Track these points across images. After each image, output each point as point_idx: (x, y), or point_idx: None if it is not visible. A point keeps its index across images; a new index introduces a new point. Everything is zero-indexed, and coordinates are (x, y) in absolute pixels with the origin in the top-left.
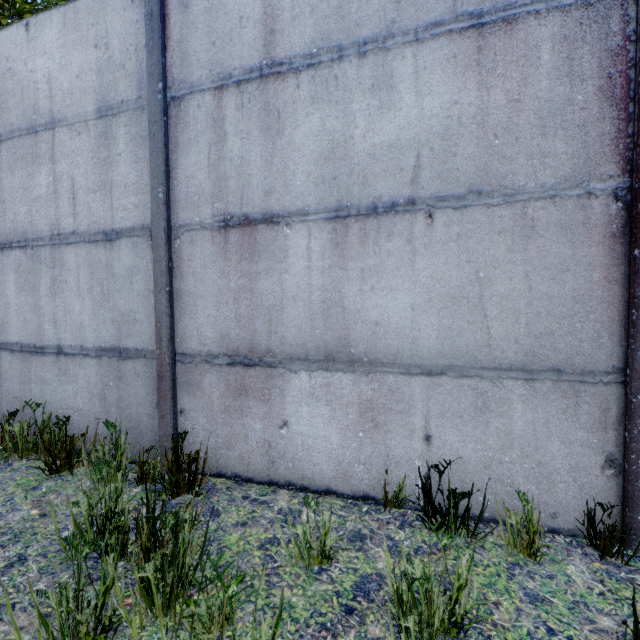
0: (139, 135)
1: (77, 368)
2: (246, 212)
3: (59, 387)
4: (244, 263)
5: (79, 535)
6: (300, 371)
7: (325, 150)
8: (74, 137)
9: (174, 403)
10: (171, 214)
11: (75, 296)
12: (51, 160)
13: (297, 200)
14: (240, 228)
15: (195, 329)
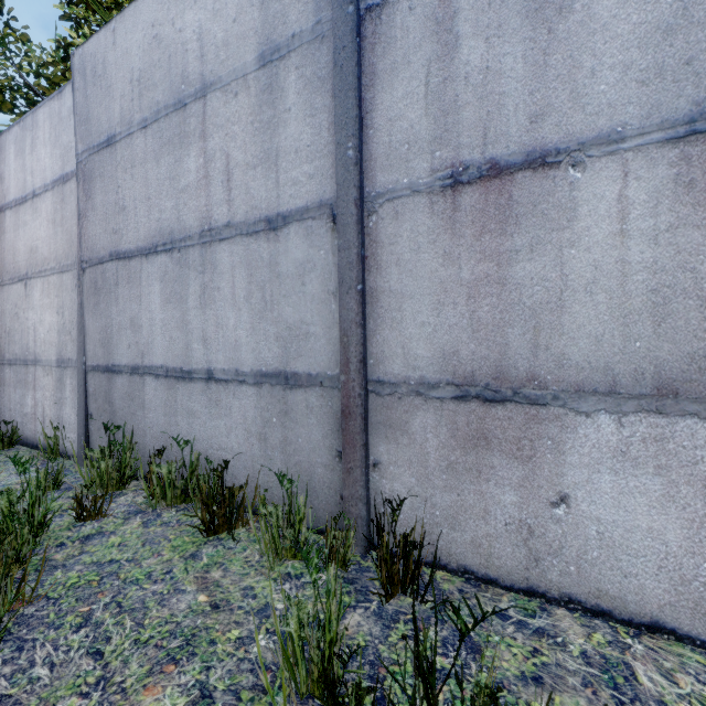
0: (316, 76)
1: (231, 398)
2: (493, 156)
3: (209, 421)
4: (487, 238)
5: (288, 672)
6: (597, 413)
7: (666, 15)
8: (229, 101)
9: (366, 452)
10: (363, 179)
11: (229, 306)
12: (201, 137)
13: (598, 118)
14: (481, 183)
15: (399, 345)
